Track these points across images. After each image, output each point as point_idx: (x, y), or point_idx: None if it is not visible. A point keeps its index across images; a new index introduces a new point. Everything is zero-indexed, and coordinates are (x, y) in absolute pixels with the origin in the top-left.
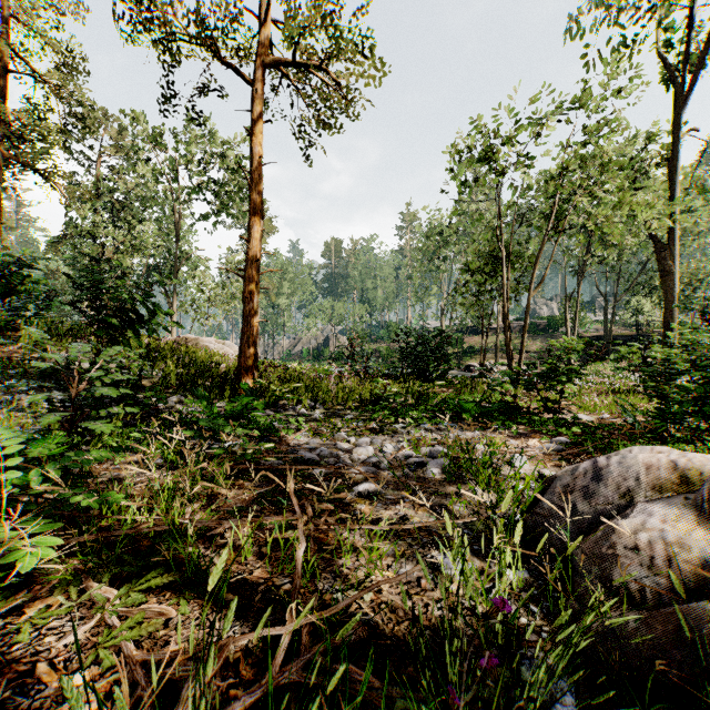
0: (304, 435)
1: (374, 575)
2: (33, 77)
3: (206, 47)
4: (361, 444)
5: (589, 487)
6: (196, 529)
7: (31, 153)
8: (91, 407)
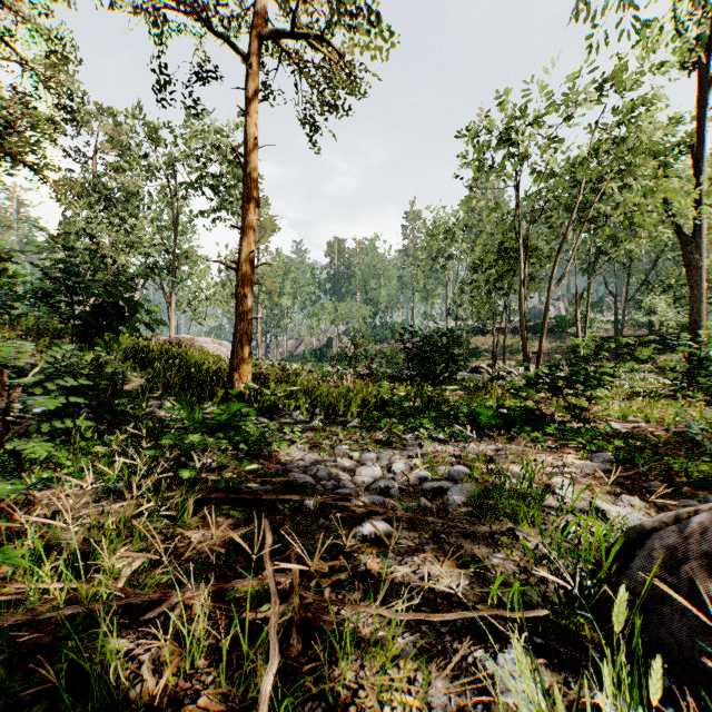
0: (299, 448)
1: (388, 704)
2: (21, 64)
3: (194, 14)
4: (365, 461)
5: (707, 552)
6: (133, 603)
7: (16, 143)
8: (52, 416)
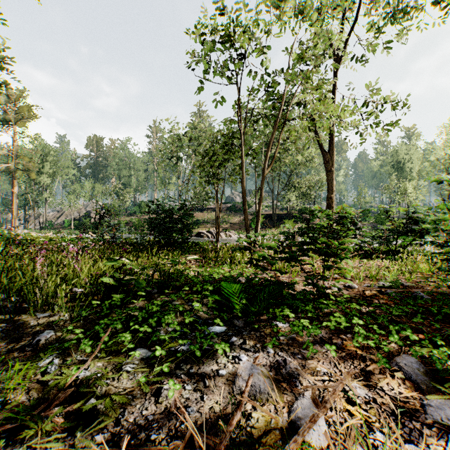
0: None
1: None
2: None
3: None
4: None
5: None
6: None
7: None
8: None
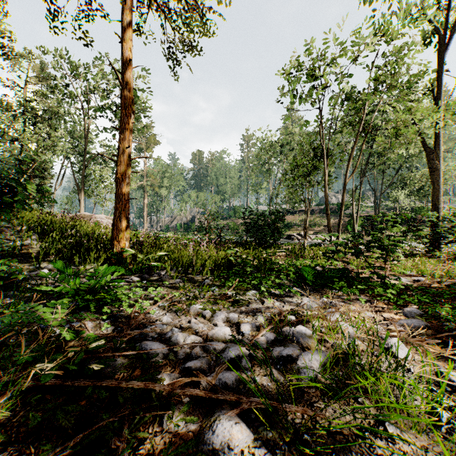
0: (160, 307)
1: None
2: None
3: None
4: (216, 321)
5: None
6: None
7: None
8: None
